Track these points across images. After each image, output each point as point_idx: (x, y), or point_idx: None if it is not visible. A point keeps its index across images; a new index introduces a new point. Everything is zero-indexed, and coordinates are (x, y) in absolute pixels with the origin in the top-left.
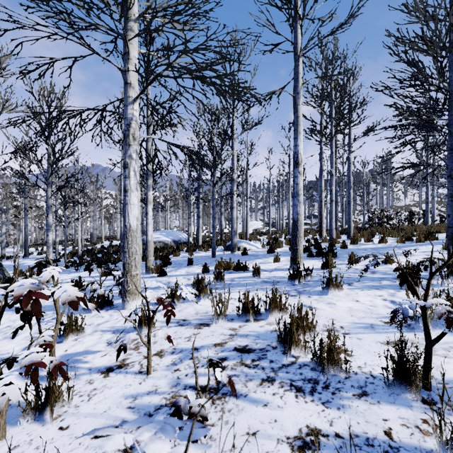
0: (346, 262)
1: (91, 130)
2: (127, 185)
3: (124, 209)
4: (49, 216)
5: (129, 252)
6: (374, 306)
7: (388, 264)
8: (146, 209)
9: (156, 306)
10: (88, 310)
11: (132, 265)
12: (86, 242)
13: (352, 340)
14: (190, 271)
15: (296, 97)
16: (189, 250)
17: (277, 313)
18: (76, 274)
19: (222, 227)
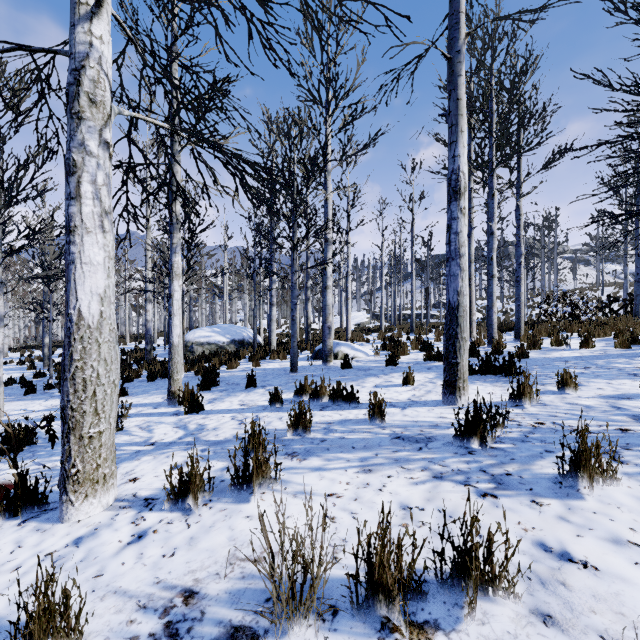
0: (551, 389)
1: (28, 113)
2: (75, 216)
3: (69, 276)
4: None
5: (76, 379)
6: None
7: None
8: (170, 288)
9: (142, 515)
10: None
11: (84, 412)
12: None
13: None
14: (247, 401)
15: (454, 60)
16: (254, 359)
17: (480, 595)
18: (56, 402)
19: (309, 321)
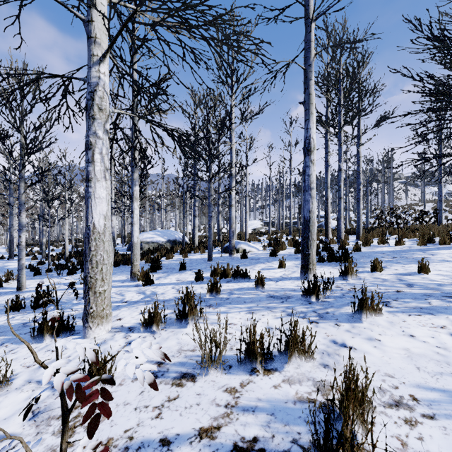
0: (367, 270)
1: (55, 107)
2: (91, 172)
3: (87, 205)
4: (22, 215)
5: (92, 261)
6: (443, 347)
7: (423, 273)
8: (132, 207)
9: (128, 334)
10: (39, 338)
11: (96, 279)
12: (79, 242)
13: (450, 437)
14: (181, 278)
15: (307, 70)
16: (183, 252)
17: (298, 359)
18: (56, 280)
19: (220, 227)
